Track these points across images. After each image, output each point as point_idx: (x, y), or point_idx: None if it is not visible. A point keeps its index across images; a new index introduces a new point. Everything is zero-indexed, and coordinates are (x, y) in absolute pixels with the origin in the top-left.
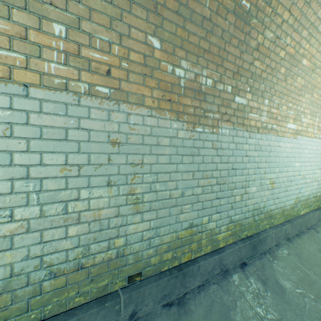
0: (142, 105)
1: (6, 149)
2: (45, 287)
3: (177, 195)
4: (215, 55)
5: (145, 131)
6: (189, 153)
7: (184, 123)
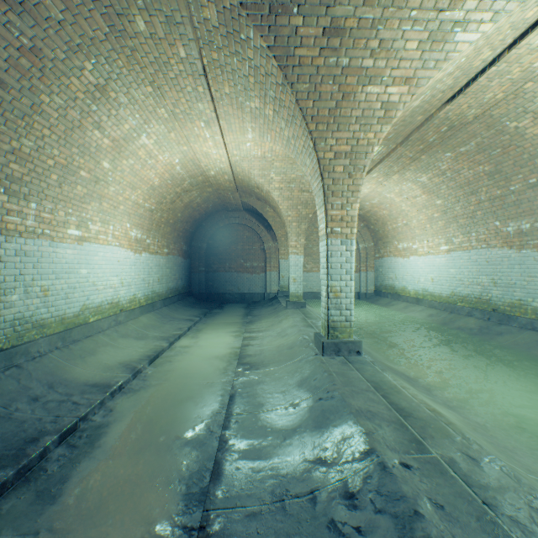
0: (495, 247)
1: (467, 265)
2: (473, 300)
3: (511, 283)
4: (528, 211)
5: (496, 256)
6: (517, 264)
7: (513, 250)
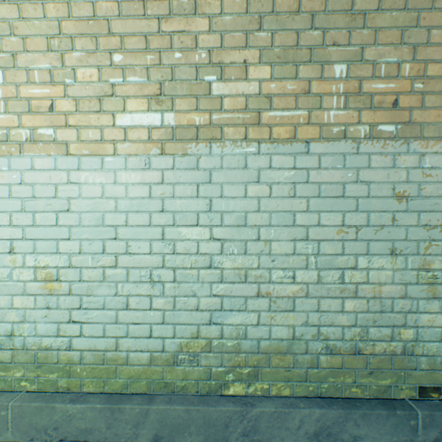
0: None
1: (290, 210)
2: (321, 362)
3: None
4: None
5: None
6: None
7: None
